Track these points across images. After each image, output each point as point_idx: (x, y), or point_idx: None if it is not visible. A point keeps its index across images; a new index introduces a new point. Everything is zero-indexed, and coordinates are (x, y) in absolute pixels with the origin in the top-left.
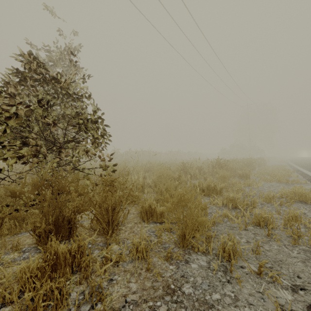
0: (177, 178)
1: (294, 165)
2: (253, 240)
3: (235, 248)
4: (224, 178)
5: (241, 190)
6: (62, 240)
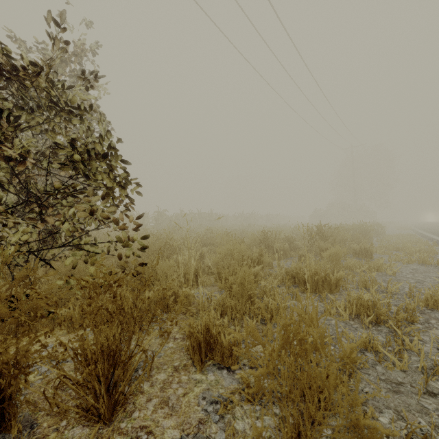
0: (256, 259)
1: (428, 234)
2: None
3: None
4: (337, 259)
5: (371, 281)
6: None
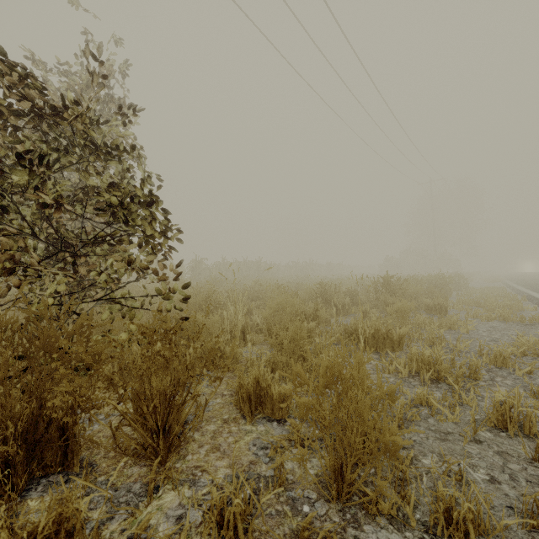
0: (311, 314)
1: (519, 287)
2: (504, 474)
3: (477, 513)
4: (403, 314)
5: (439, 338)
6: (47, 474)
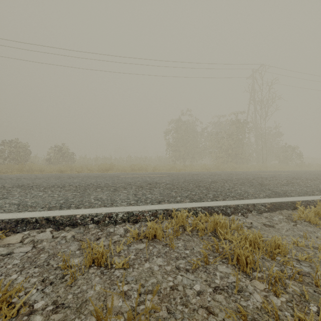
0: None
1: None
2: None
3: None
4: None
5: None
6: None
